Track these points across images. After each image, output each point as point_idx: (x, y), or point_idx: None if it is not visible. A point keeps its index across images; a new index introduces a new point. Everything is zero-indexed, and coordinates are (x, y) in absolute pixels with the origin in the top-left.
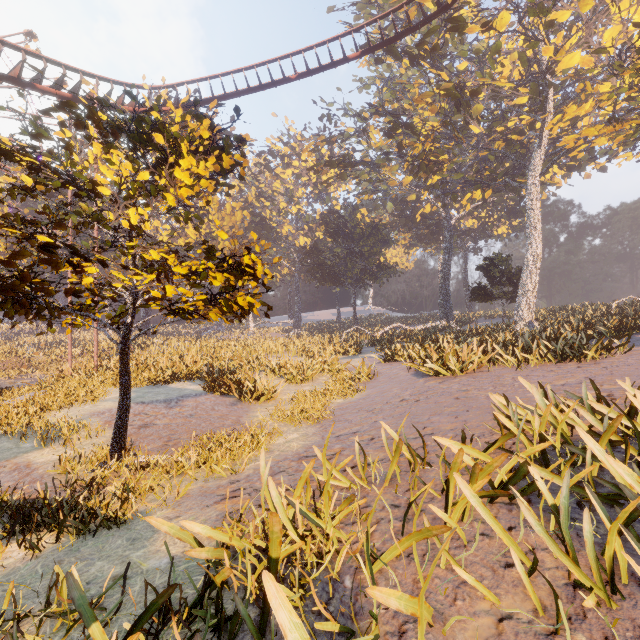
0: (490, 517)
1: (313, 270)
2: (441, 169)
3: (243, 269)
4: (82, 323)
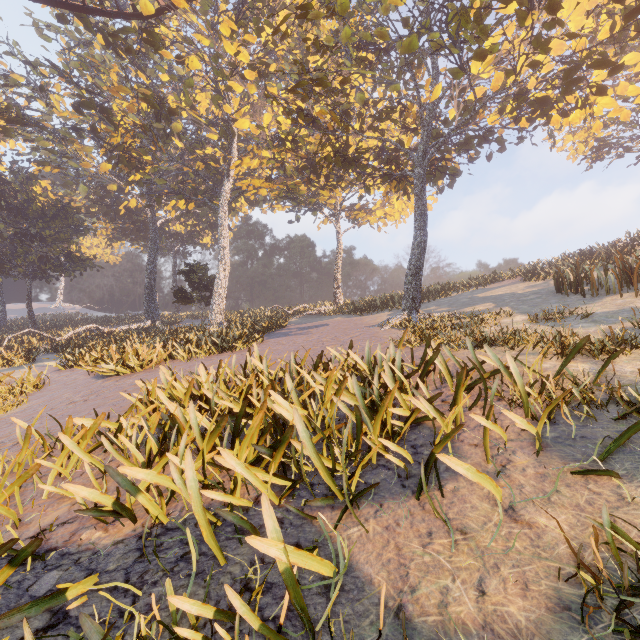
0: (83, 452)
1: None
2: (144, 169)
3: None
4: None
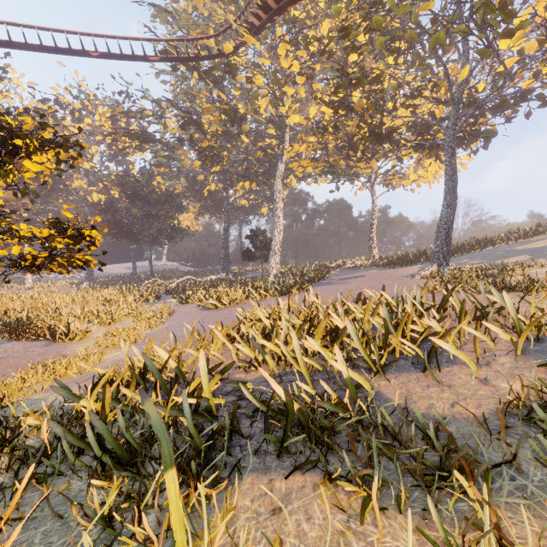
0: (226, 340)
1: (109, 227)
2: (222, 162)
3: (84, 237)
4: None
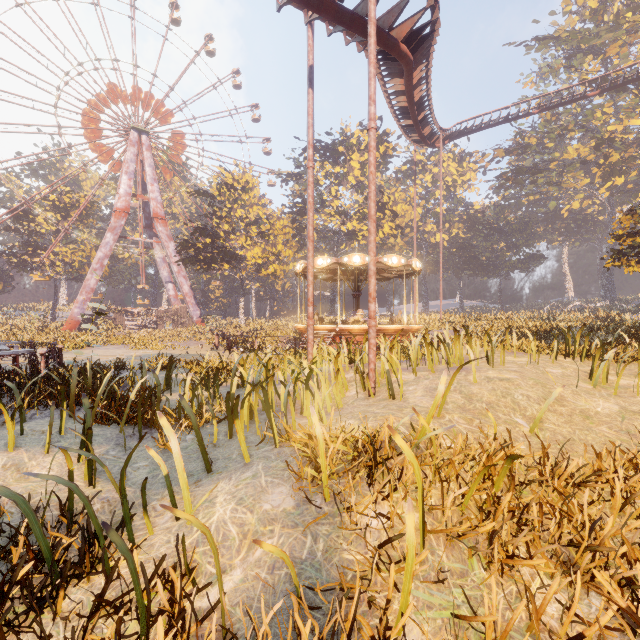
0: None
1: (469, 261)
2: (627, 173)
3: None
4: (636, 269)
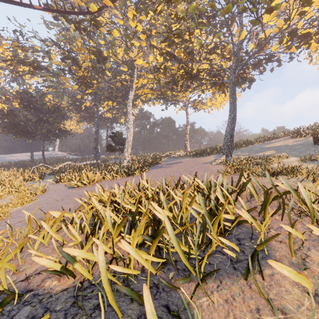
0: (52, 232)
1: (9, 127)
2: (93, 87)
3: None
4: None
